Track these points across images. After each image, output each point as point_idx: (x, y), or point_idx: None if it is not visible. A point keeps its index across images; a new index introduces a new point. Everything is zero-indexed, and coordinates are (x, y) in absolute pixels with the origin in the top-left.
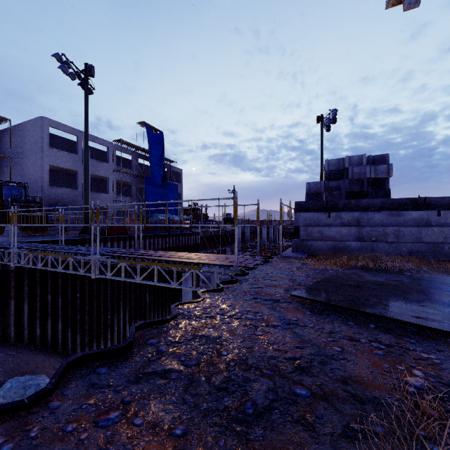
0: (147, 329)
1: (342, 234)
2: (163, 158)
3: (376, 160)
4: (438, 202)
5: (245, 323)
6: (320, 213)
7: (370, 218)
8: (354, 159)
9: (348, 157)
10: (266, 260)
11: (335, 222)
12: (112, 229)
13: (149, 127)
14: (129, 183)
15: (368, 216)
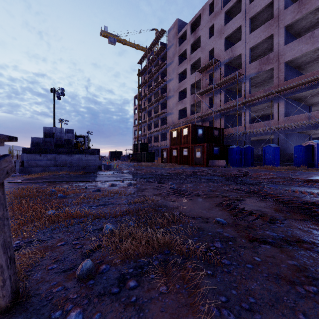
0: None
1: (48, 164)
2: None
3: (69, 131)
4: (87, 151)
5: None
6: (36, 154)
7: (60, 157)
8: (58, 129)
9: (55, 128)
10: None
11: (44, 158)
12: None
13: None
14: None
15: (59, 156)
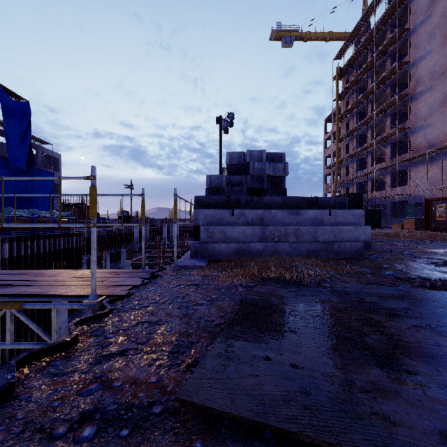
0: None
1: (246, 234)
2: (29, 136)
3: (274, 158)
4: (326, 202)
5: None
6: (223, 210)
7: (273, 216)
8: (255, 155)
9: (249, 152)
10: (153, 275)
11: (239, 221)
12: None
13: (5, 91)
14: None
15: (271, 214)
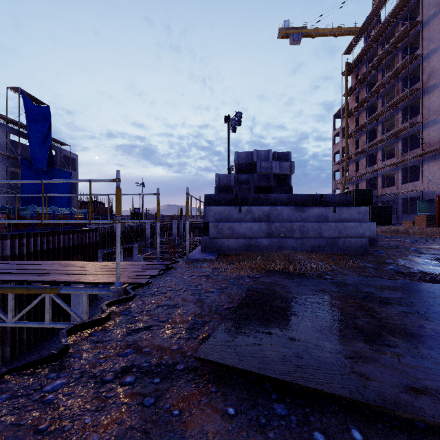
0: None
1: (253, 230)
2: (49, 138)
3: (280, 157)
4: (331, 199)
5: None
6: (232, 207)
7: (279, 213)
8: (262, 154)
9: (256, 151)
10: (167, 267)
11: (246, 217)
12: None
13: (28, 96)
14: None
15: (277, 211)
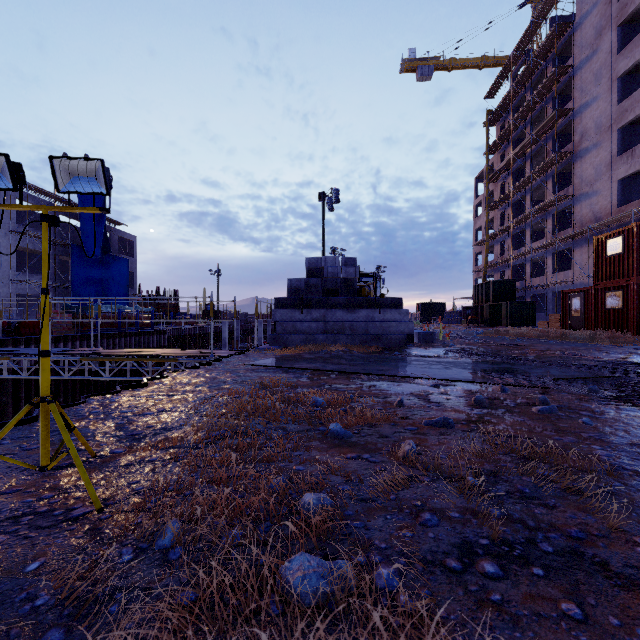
0: (152, 381)
1: (312, 328)
2: (104, 218)
3: (348, 262)
4: (384, 302)
5: (213, 375)
6: (295, 309)
7: (333, 314)
8: (330, 260)
9: (324, 258)
10: (241, 352)
11: (307, 318)
12: (25, 326)
13: None
14: (39, 252)
15: (332, 312)
